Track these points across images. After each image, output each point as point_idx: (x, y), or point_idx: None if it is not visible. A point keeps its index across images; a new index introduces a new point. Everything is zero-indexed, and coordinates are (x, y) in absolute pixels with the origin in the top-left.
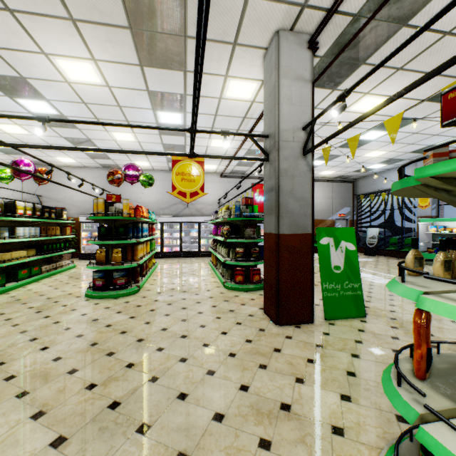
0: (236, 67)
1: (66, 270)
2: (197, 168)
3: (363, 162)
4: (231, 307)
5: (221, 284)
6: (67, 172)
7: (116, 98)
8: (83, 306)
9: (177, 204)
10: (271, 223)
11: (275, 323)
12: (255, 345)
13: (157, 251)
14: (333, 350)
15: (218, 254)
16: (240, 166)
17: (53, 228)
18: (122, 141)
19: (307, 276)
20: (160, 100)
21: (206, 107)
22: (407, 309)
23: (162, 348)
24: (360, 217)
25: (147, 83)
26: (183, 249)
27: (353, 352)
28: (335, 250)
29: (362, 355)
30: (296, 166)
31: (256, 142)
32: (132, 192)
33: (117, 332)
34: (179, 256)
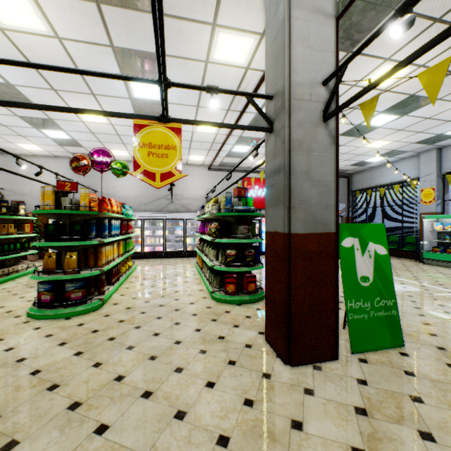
0: (228, 9)
1: (24, 275)
2: (171, 138)
3: (362, 154)
4: (221, 331)
5: (209, 294)
6: (15, 155)
7: (72, 58)
8: (16, 333)
9: (161, 199)
10: (277, 218)
11: (284, 362)
12: (260, 414)
13: (137, 251)
14: (387, 423)
15: (205, 255)
16: (230, 157)
17: (5, 225)
18: (92, 123)
19: (329, 293)
20: (130, 62)
21: (190, 75)
22: (449, 331)
23: (106, 427)
24: (355, 214)
25: (109, 33)
26: (167, 249)
27: (420, 426)
28: (362, 255)
29: (437, 435)
30: (314, 136)
31: (255, 105)
32: (109, 185)
33: (43, 387)
34: (163, 257)
